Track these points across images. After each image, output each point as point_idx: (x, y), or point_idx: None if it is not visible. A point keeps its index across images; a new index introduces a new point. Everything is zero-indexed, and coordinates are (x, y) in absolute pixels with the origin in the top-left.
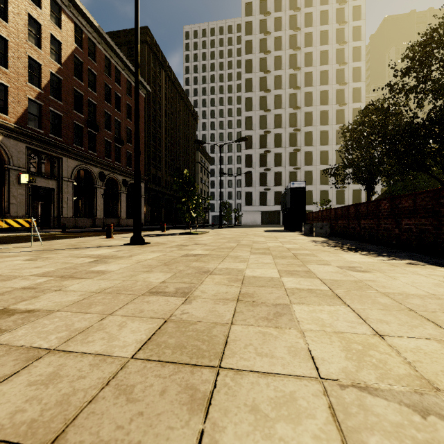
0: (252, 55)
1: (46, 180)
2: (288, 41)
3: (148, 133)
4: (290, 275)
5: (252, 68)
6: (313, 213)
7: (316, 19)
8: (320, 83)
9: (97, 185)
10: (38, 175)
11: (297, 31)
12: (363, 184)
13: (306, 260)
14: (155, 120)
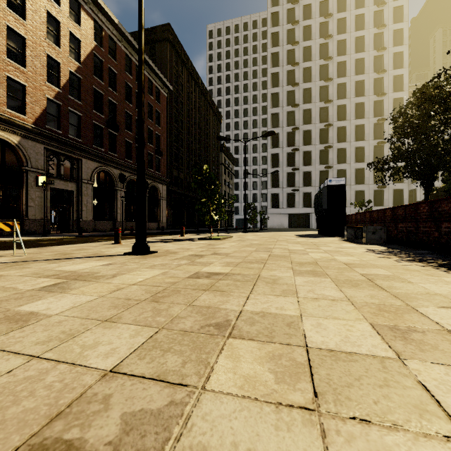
0: (278, 48)
1: (65, 182)
2: (319, 29)
3: (170, 134)
4: (416, 348)
5: (279, 61)
6: (356, 214)
7: (350, 3)
8: (355, 73)
9: (117, 187)
10: (57, 177)
11: (328, 18)
12: (420, 179)
13: (402, 292)
14: (177, 120)
